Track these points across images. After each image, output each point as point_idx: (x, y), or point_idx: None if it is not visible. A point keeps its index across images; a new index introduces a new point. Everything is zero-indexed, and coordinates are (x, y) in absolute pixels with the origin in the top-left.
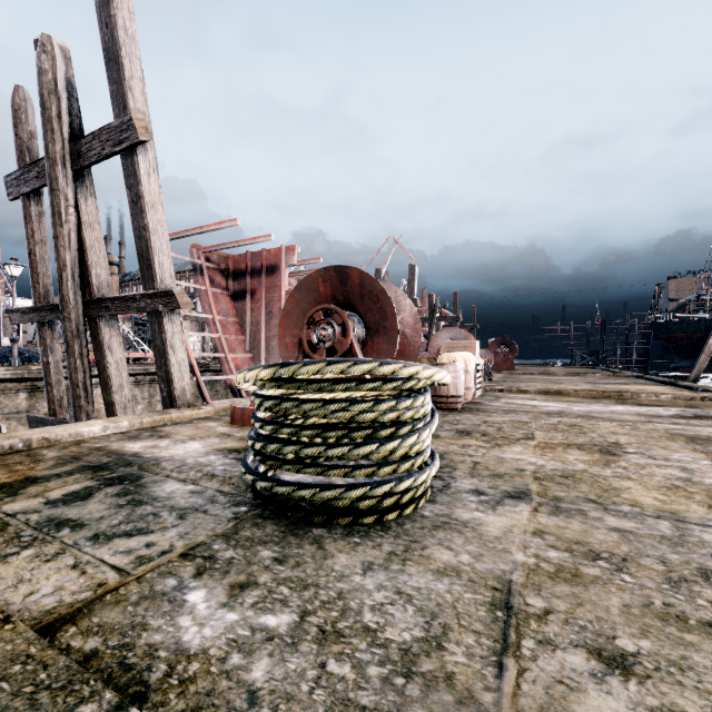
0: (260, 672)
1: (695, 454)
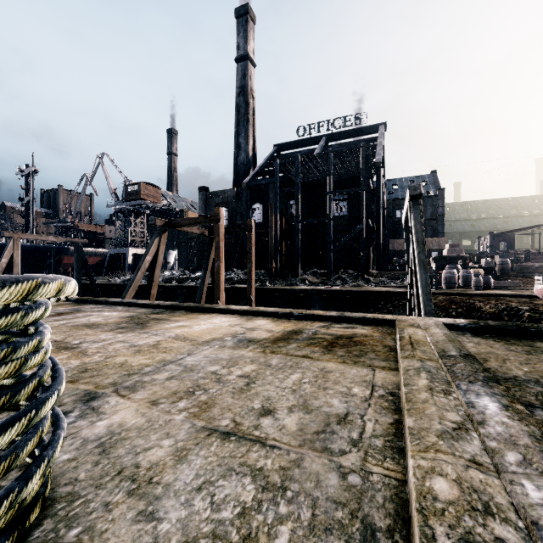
0: None
1: (108, 333)
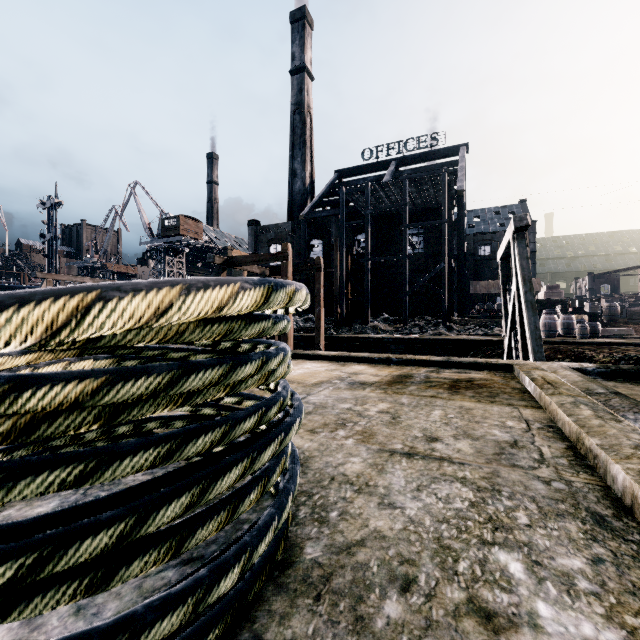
0: (574, 561)
1: None
